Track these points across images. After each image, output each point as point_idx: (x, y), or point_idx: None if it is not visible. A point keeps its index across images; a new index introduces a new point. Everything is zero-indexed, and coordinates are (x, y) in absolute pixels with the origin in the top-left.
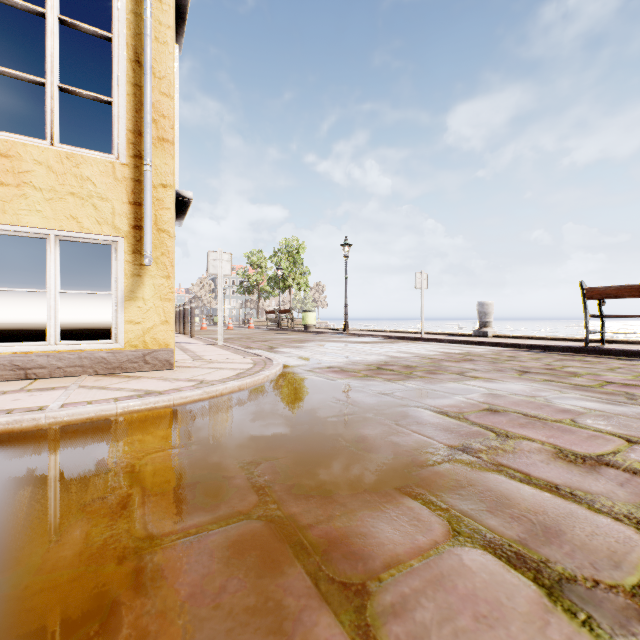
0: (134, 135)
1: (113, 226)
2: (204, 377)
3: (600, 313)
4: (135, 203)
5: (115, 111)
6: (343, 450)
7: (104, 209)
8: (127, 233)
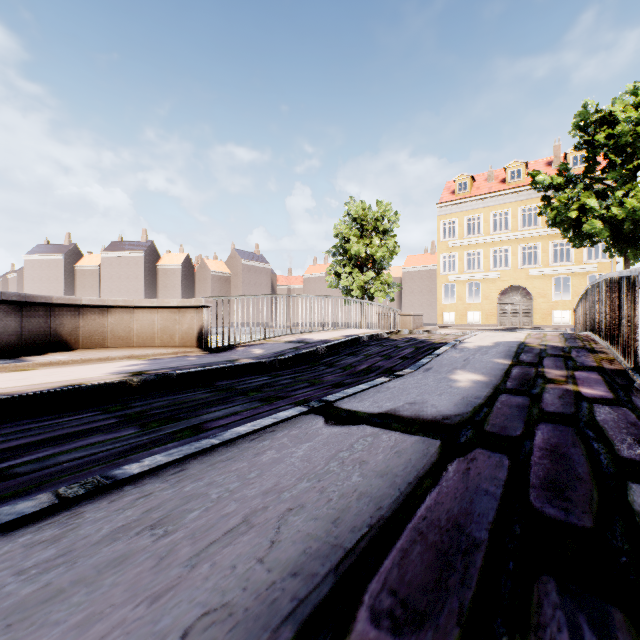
0: None
1: None
2: None
3: None
4: None
5: None
6: None
7: None
8: None
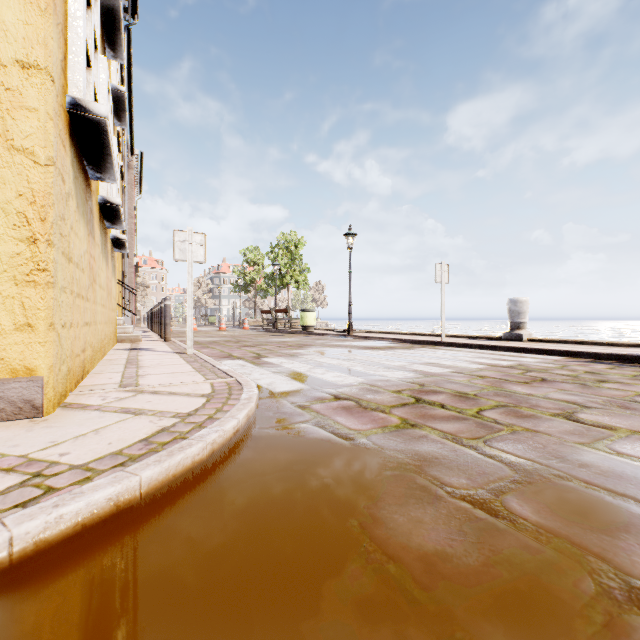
0: None
1: None
2: (68, 449)
3: None
4: None
5: None
6: None
7: None
8: None
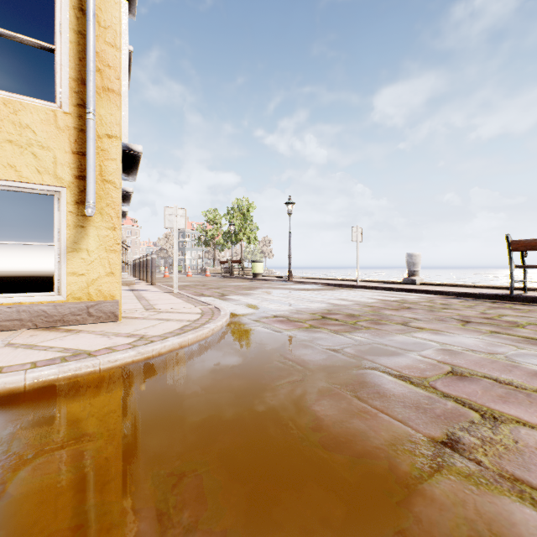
0: (77, 84)
1: (55, 176)
2: (146, 331)
3: (523, 264)
4: (78, 153)
5: (57, 58)
6: (295, 447)
7: (45, 158)
8: (70, 183)
